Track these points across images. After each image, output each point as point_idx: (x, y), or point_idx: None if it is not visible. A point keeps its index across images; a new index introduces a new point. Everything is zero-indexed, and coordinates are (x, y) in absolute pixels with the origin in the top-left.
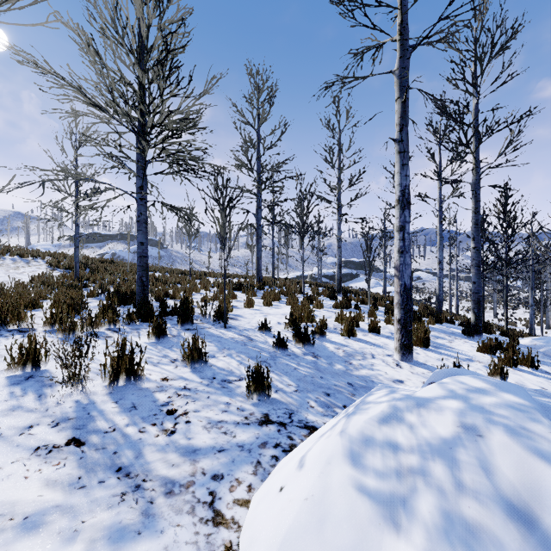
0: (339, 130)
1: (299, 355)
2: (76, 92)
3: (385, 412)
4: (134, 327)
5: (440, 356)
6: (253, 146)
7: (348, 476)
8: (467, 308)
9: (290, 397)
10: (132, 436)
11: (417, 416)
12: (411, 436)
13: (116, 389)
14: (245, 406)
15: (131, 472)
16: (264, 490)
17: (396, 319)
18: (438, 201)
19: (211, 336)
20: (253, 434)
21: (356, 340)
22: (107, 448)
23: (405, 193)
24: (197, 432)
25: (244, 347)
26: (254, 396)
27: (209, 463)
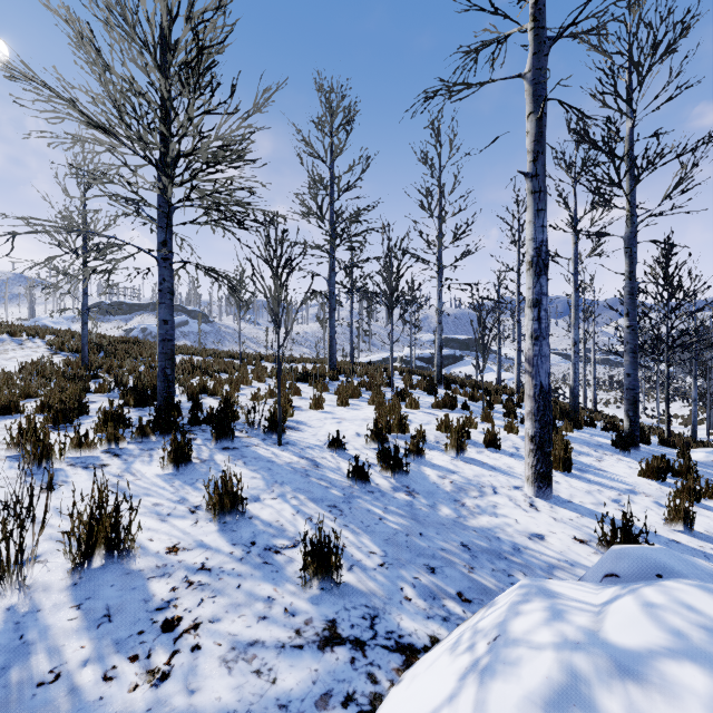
0: (440, 166)
1: (386, 491)
2: (70, 108)
3: (555, 683)
4: (147, 446)
5: (589, 487)
6: (324, 188)
7: None
8: (606, 401)
9: (373, 579)
10: (87, 690)
11: (623, 701)
12: None
13: (86, 576)
14: (299, 605)
15: None
16: None
17: (528, 436)
18: (573, 262)
19: (258, 460)
20: (308, 672)
21: (468, 461)
22: None
23: (542, 251)
24: (209, 674)
25: (306, 479)
26: (314, 583)
27: None
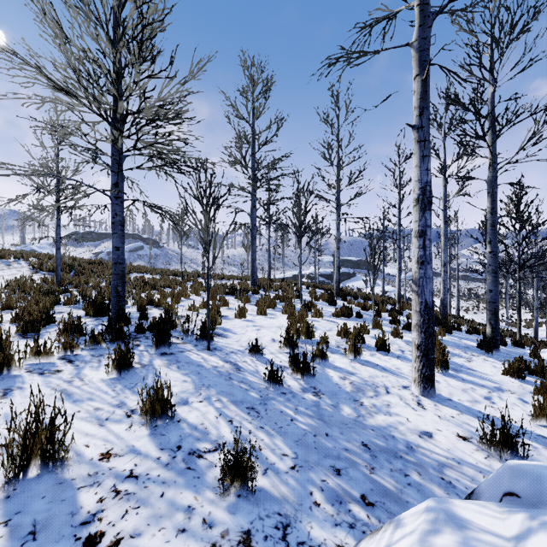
0: (338, 125)
1: (296, 392)
2: (39, 74)
3: None
4: (98, 352)
5: (464, 385)
6: (248, 142)
7: None
8: (466, 308)
9: (285, 483)
10: None
11: None
12: None
13: (20, 487)
14: (216, 514)
15: None
16: None
17: (415, 344)
18: (443, 200)
19: (189, 364)
20: None
21: (364, 363)
22: None
23: (426, 190)
24: None
25: (229, 383)
26: (231, 490)
27: None
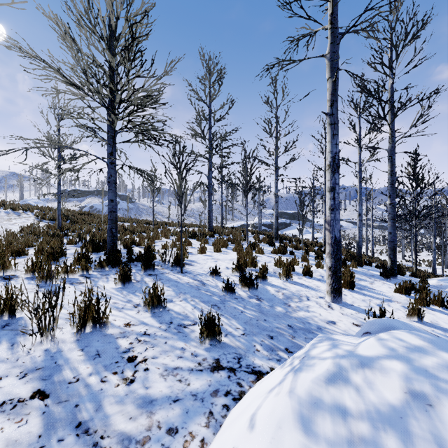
0: (276, 105)
1: (245, 298)
2: (56, 73)
3: (330, 371)
4: (104, 273)
5: (364, 297)
6: (205, 119)
7: (299, 444)
8: (380, 251)
9: (238, 341)
10: (94, 386)
11: (362, 376)
12: (359, 399)
13: (83, 336)
14: (199, 351)
15: (90, 427)
16: (216, 447)
17: (327, 267)
18: (358, 164)
19: (169, 281)
20: (206, 381)
21: (293, 283)
22: (69, 400)
23: (336, 159)
24: (154, 380)
25: (198, 291)
26: (206, 341)
27: (165, 415)
